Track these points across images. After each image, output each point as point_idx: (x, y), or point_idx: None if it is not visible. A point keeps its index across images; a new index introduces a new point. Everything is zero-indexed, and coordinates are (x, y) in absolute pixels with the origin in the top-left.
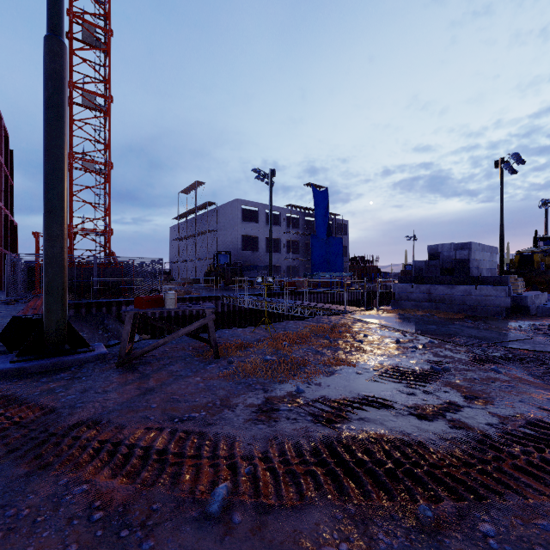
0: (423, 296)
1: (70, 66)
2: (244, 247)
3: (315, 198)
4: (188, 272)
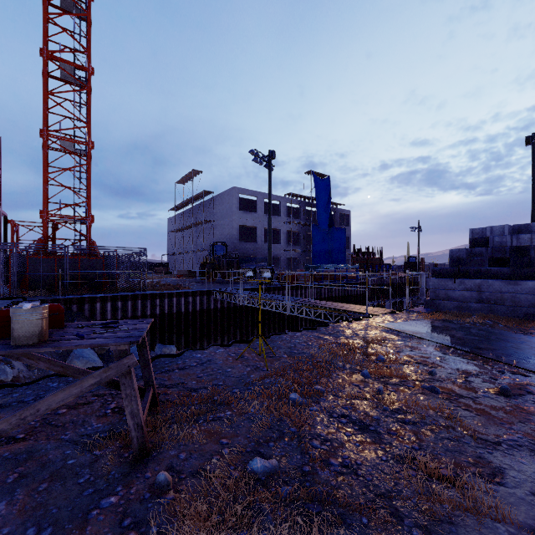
0: (470, 295)
1: (44, 32)
2: (242, 239)
3: (317, 187)
4: (185, 265)
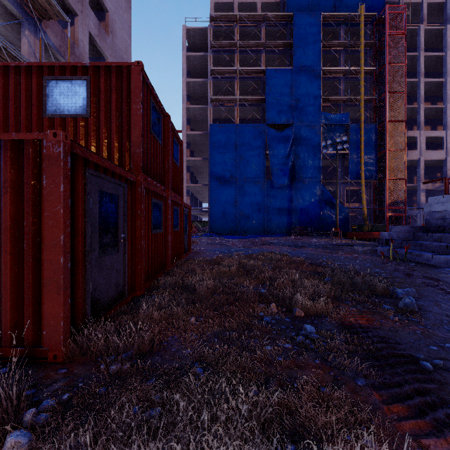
0: None
1: None
2: None
3: None
4: None
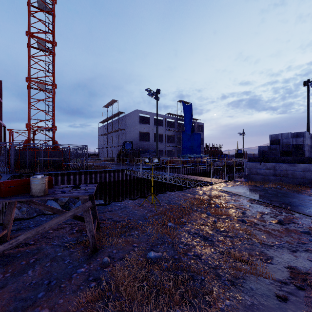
0: (269, 172)
1: (28, 22)
2: (141, 139)
3: (184, 109)
4: (108, 154)
